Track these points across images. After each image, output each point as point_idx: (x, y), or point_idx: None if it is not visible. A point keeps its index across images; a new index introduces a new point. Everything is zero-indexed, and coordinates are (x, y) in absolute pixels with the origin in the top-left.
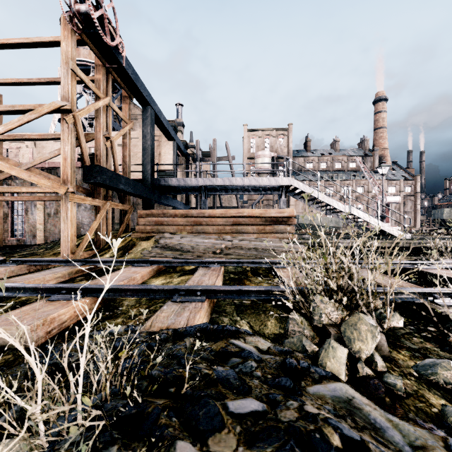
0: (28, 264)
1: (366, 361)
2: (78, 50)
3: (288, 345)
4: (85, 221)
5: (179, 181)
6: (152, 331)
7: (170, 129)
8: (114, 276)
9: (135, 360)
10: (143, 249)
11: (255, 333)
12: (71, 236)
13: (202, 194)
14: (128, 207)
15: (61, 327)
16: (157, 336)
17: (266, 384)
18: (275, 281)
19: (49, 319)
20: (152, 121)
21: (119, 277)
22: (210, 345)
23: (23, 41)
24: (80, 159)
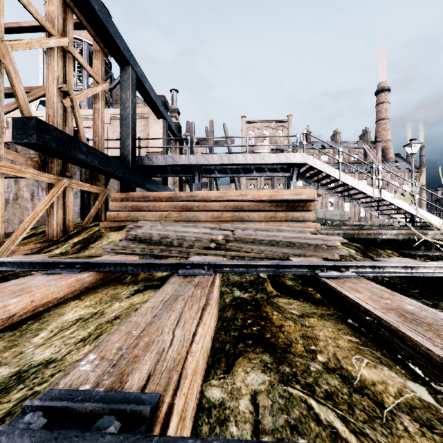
0: None
1: None
2: None
3: None
4: None
5: (166, 159)
6: None
7: (159, 103)
8: None
9: None
10: (109, 242)
11: None
12: None
13: (195, 176)
14: (101, 189)
15: None
16: None
17: None
18: None
19: None
20: (132, 85)
21: None
22: None
23: None
24: None
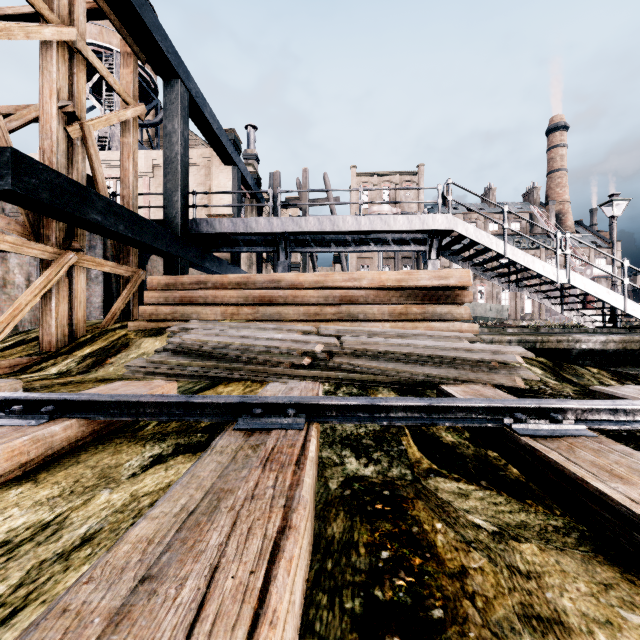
0: None
1: None
2: None
3: None
4: None
5: (236, 224)
6: None
7: (225, 140)
8: None
9: None
10: (140, 355)
11: None
12: None
13: (280, 251)
14: (132, 271)
15: None
16: None
17: None
18: None
19: None
20: (183, 110)
21: None
22: None
23: None
24: None
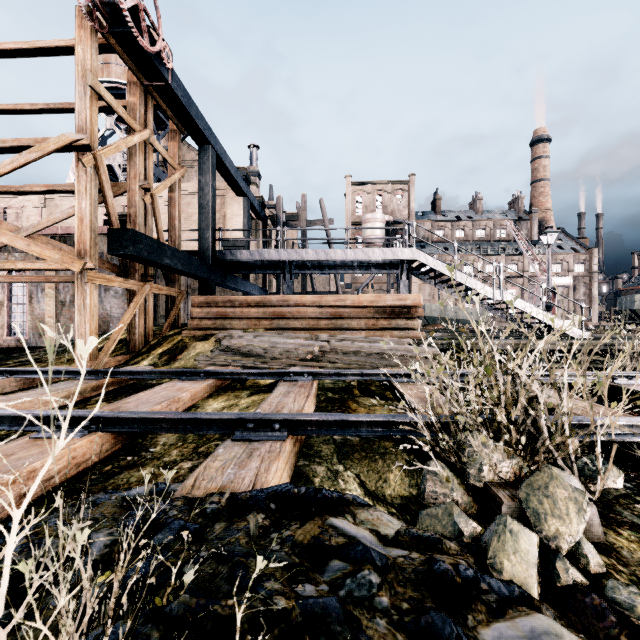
0: (21, 376)
1: (567, 553)
2: (108, 67)
3: (427, 520)
4: (115, 312)
5: (253, 255)
6: (195, 497)
7: (240, 179)
8: (147, 396)
9: (151, 565)
10: (198, 354)
11: (369, 496)
12: (91, 334)
13: (286, 273)
14: (178, 292)
15: (46, 485)
16: (185, 532)
17: (402, 631)
18: (400, 406)
19: (24, 473)
20: (212, 167)
21: (155, 398)
22: (293, 530)
23: (21, 46)
24: (107, 223)
